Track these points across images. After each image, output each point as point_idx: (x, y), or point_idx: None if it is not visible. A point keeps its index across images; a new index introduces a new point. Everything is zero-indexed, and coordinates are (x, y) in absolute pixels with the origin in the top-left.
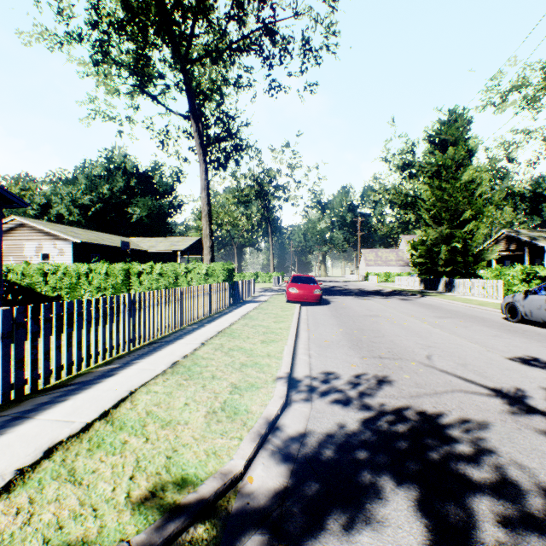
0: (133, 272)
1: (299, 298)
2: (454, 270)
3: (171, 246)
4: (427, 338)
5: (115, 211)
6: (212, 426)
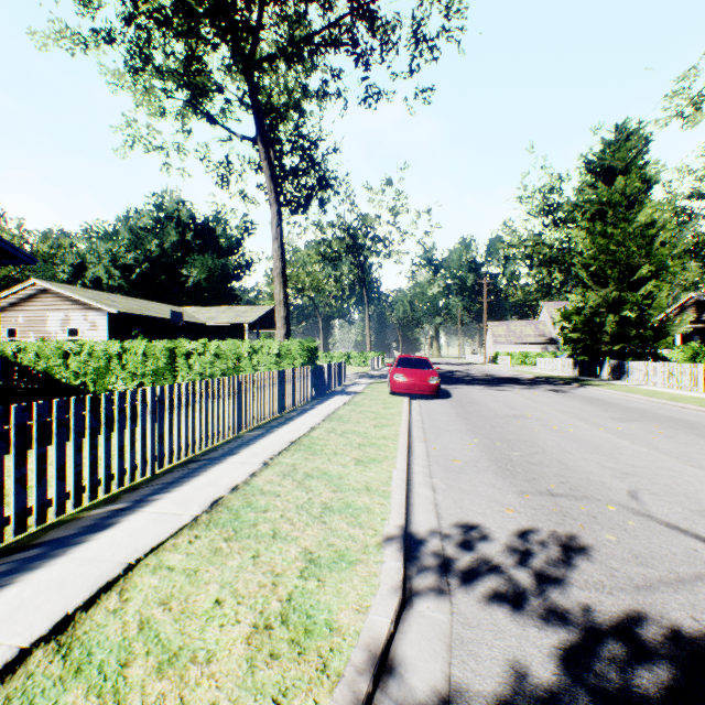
0: (180, 352)
1: (407, 388)
2: (624, 350)
3: (235, 318)
4: (616, 457)
5: (166, 273)
6: (259, 673)
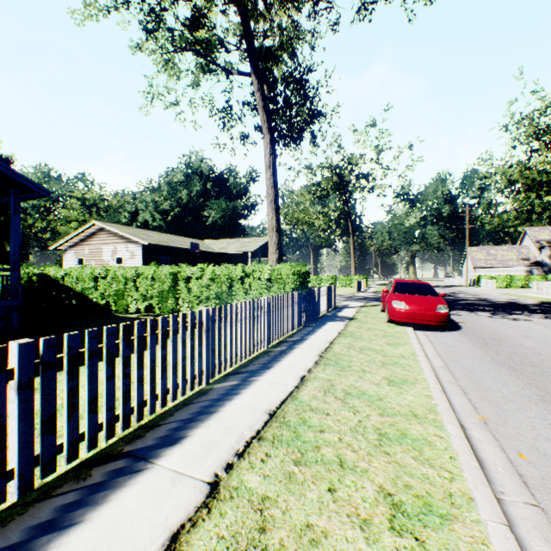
0: (180, 277)
1: (409, 317)
2: None
3: (241, 248)
4: None
5: (192, 215)
6: None
